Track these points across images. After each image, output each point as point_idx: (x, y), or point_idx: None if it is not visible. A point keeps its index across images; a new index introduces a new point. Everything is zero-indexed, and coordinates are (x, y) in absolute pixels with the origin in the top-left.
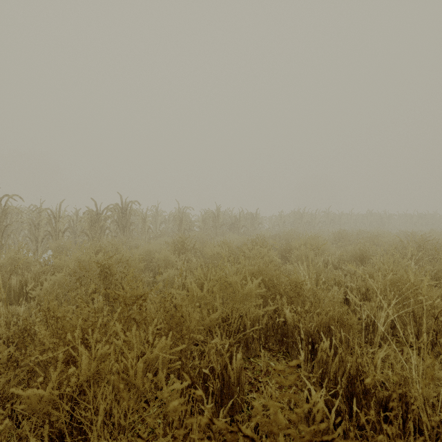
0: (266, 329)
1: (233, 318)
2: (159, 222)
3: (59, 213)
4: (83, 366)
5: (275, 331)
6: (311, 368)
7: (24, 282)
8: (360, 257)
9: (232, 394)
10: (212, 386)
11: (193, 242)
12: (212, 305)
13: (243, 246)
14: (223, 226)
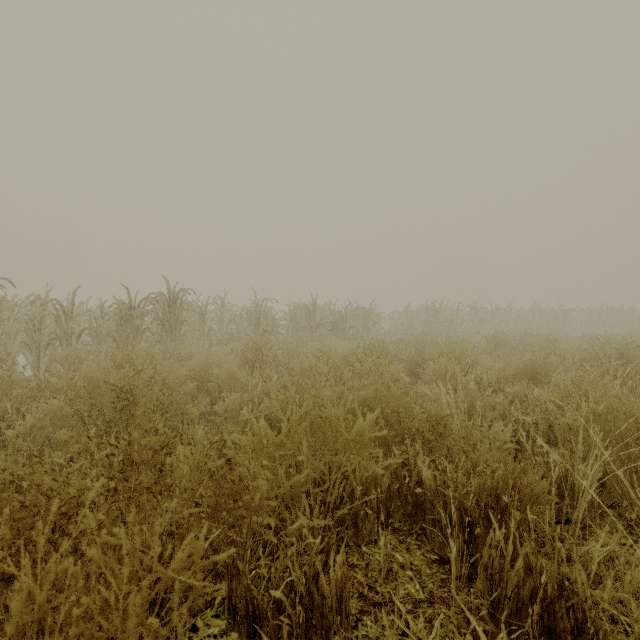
0: (387, 495)
1: (331, 480)
2: (226, 320)
3: (72, 306)
4: (16, 604)
5: (404, 498)
6: (467, 570)
7: (1, 413)
8: (532, 374)
9: (328, 627)
10: (288, 622)
11: (274, 350)
12: (295, 458)
13: (350, 357)
14: (321, 326)
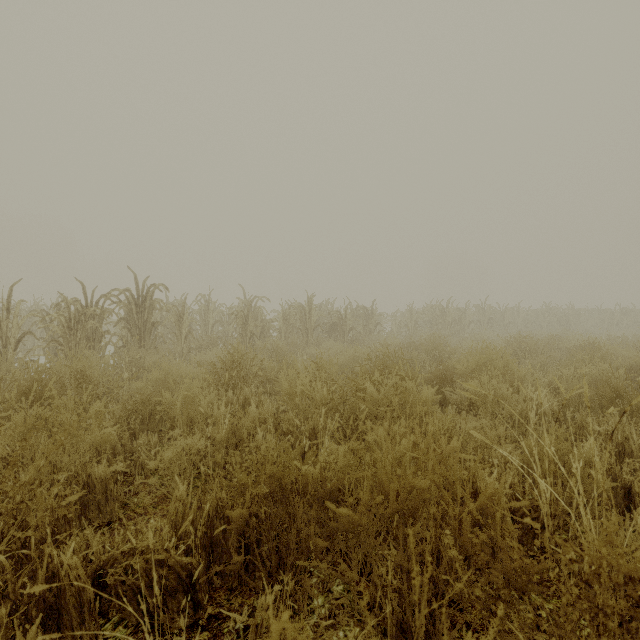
0: None
1: None
2: (211, 321)
3: (9, 304)
4: None
5: None
6: None
7: None
8: (614, 399)
9: None
10: None
11: (260, 359)
12: None
13: (361, 377)
14: (318, 328)
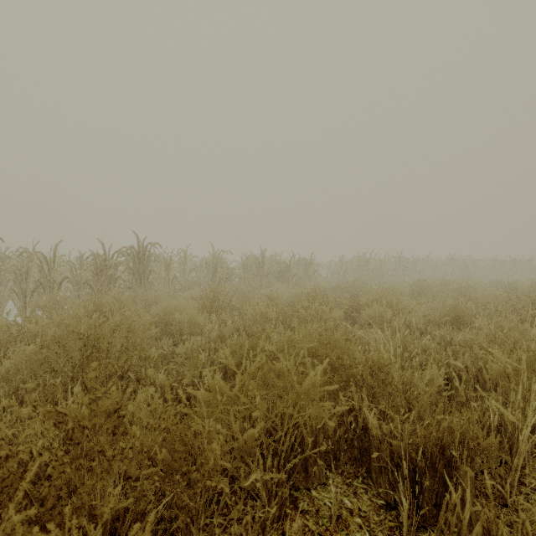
0: (334, 439)
1: (283, 431)
2: (188, 269)
3: (54, 258)
4: None
5: (350, 442)
6: (417, 522)
7: None
8: (455, 319)
9: None
10: None
11: (229, 296)
12: (249, 411)
13: (296, 304)
14: (269, 274)
